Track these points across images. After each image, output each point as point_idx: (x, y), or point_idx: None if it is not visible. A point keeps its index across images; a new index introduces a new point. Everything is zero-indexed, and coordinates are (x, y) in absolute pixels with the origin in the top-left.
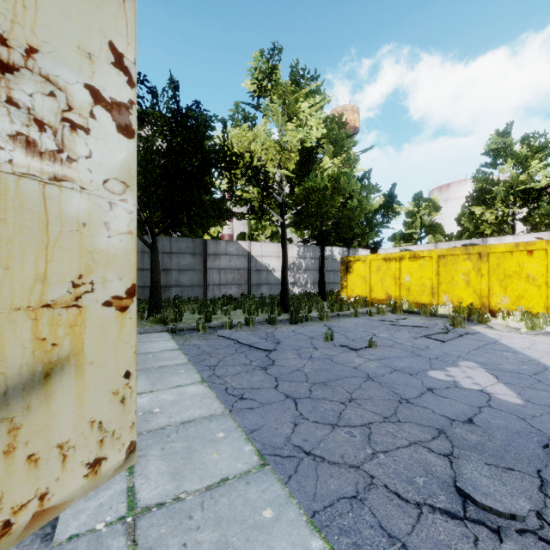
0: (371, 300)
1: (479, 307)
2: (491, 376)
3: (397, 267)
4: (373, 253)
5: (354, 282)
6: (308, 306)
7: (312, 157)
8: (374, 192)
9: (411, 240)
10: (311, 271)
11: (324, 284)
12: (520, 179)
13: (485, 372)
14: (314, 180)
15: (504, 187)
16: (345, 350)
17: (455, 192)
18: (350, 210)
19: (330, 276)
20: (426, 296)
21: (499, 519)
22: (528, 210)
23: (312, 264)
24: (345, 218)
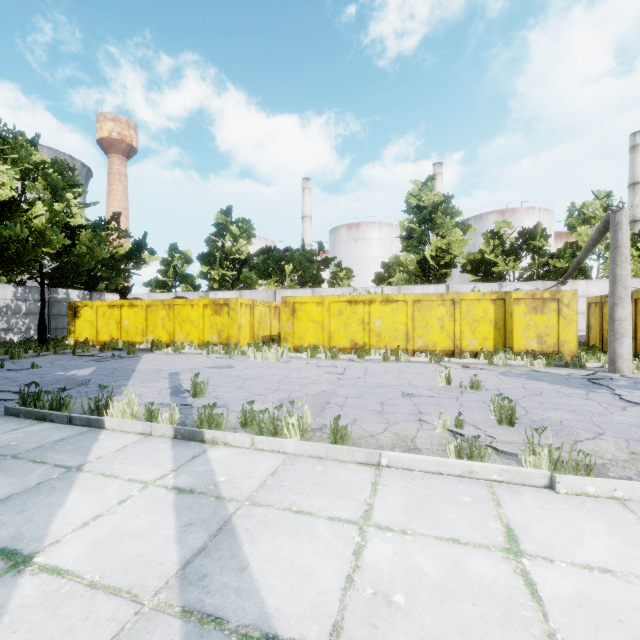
0: (99, 343)
1: (170, 342)
2: (92, 370)
3: (119, 313)
4: (123, 298)
5: (82, 327)
6: (5, 349)
7: (5, 211)
8: (125, 237)
9: (166, 287)
10: (36, 316)
11: (45, 330)
12: (233, 250)
13: (94, 369)
14: (14, 229)
15: (222, 255)
16: (8, 371)
17: (229, 244)
18: (78, 256)
19: (65, 321)
20: (140, 336)
21: (6, 393)
22: (238, 273)
23: (38, 307)
24: (72, 264)
